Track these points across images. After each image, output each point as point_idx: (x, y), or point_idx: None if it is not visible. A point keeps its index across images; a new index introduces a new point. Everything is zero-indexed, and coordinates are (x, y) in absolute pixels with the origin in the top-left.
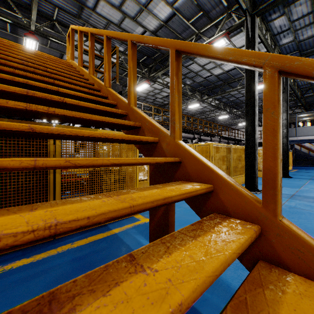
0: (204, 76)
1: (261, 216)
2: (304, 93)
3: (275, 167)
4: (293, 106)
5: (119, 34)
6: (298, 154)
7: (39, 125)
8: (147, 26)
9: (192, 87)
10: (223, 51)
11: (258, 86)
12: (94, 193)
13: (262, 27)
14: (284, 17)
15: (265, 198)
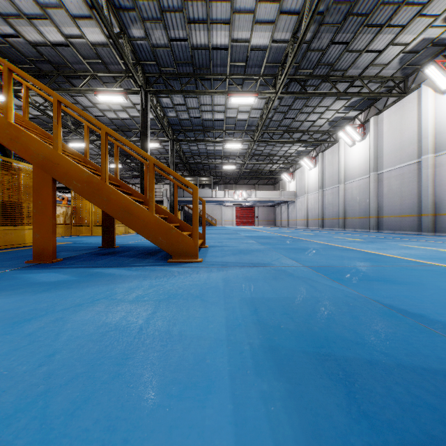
0: (95, 114)
1: (144, 198)
2: (189, 160)
3: (147, 186)
4: (183, 169)
5: (75, 115)
6: (187, 215)
7: (85, 167)
8: (24, 34)
9: (76, 119)
10: (135, 155)
11: (152, 144)
12: (2, 223)
13: (153, 100)
14: (169, 99)
15: (145, 194)
